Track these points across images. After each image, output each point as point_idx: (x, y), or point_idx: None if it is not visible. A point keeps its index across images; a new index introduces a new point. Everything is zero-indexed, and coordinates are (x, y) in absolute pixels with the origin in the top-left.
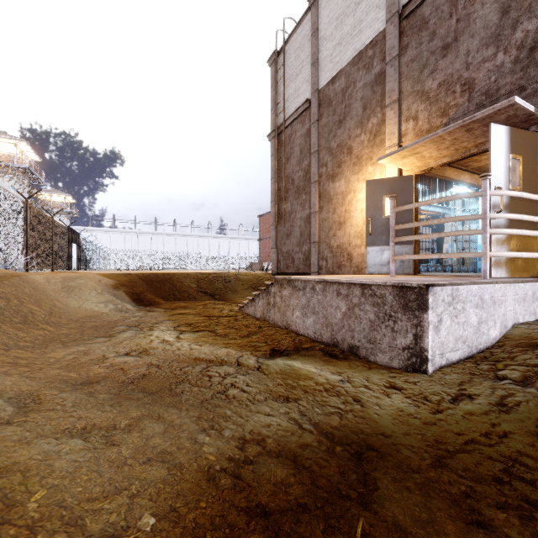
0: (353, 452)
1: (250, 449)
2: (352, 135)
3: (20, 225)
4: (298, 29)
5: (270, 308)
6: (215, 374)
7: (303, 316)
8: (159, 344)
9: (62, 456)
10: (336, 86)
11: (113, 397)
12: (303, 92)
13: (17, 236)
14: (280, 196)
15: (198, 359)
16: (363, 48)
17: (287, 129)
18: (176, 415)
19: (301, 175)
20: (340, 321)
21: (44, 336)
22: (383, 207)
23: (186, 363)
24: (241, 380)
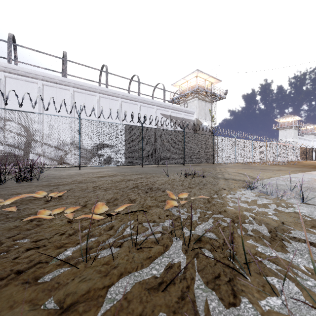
0: None
1: None
2: None
3: (299, 152)
4: None
5: None
6: None
7: None
8: None
9: None
10: None
11: None
12: None
13: (298, 154)
14: None
15: None
16: None
17: None
18: None
19: None
20: None
21: None
22: None
23: None
24: None
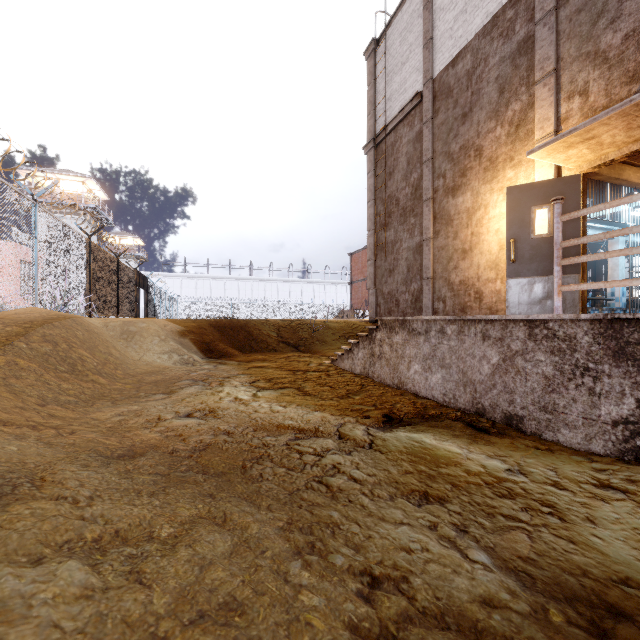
0: (587, 623)
1: (385, 601)
2: (482, 131)
3: (82, 266)
4: (405, 4)
5: (374, 361)
6: (308, 449)
7: (424, 371)
8: (230, 403)
9: (34, 608)
10: (459, 68)
11: (158, 479)
12: (411, 84)
13: (79, 278)
14: (380, 222)
15: (283, 426)
16: (499, 9)
17: (390, 135)
18: (251, 518)
19: (408, 192)
20: (489, 378)
21: (92, 389)
22: (533, 222)
23: (265, 431)
24: (347, 460)
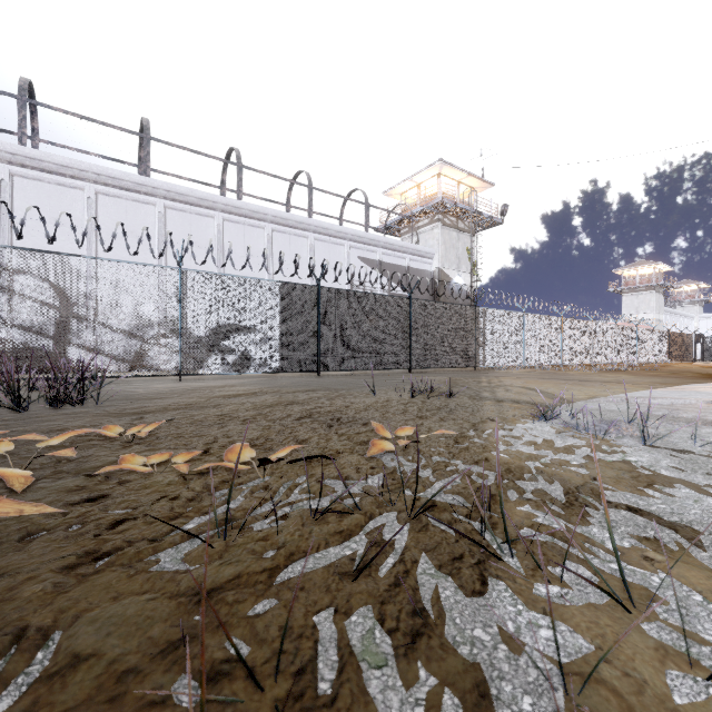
0: None
1: None
2: None
3: (665, 343)
4: None
5: None
6: None
7: None
8: None
9: None
10: None
11: None
12: None
13: (664, 348)
14: None
15: None
16: None
17: None
18: None
19: None
20: None
21: None
22: None
23: None
24: None
